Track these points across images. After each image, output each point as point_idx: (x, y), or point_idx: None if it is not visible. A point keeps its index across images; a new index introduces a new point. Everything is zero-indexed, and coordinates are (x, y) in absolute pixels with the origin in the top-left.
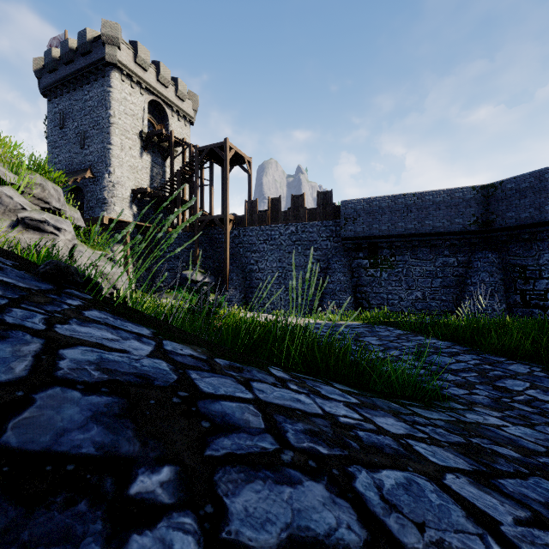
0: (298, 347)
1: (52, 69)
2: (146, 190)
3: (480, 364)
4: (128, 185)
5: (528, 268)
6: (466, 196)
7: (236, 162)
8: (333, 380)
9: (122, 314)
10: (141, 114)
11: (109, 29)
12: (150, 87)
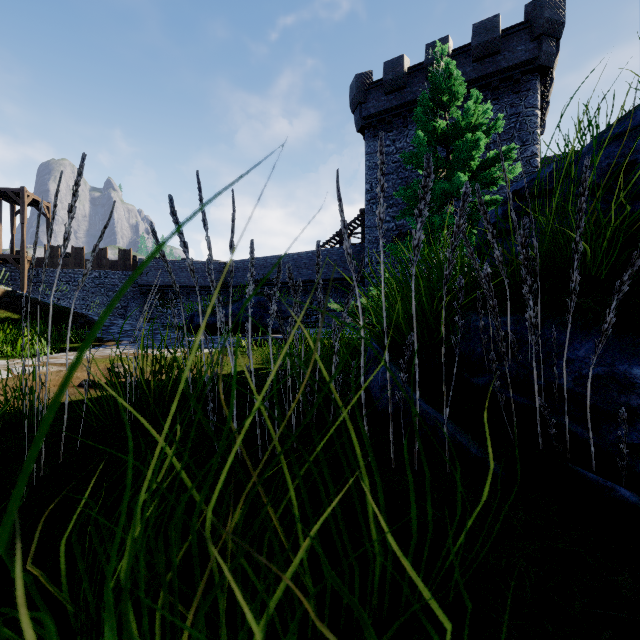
0: None
1: None
2: None
3: None
4: None
5: None
6: (215, 266)
7: (31, 204)
8: None
9: None
10: None
11: None
12: None
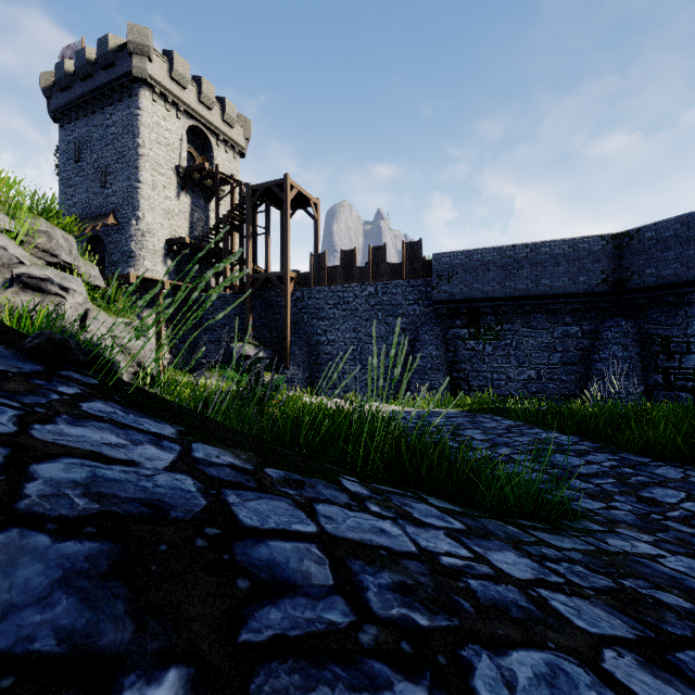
0: (380, 447)
1: (65, 87)
2: (184, 241)
3: (618, 466)
4: (161, 234)
5: (673, 340)
6: (592, 247)
7: (299, 205)
8: (426, 492)
9: (137, 405)
10: (179, 144)
11: (137, 35)
12: (190, 109)
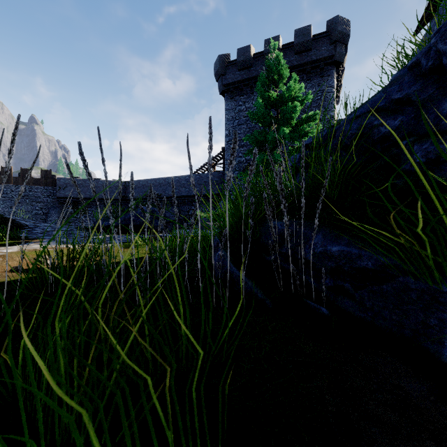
0: None
1: None
2: None
3: None
4: None
5: None
6: (118, 184)
7: None
8: None
9: None
10: None
11: None
12: None
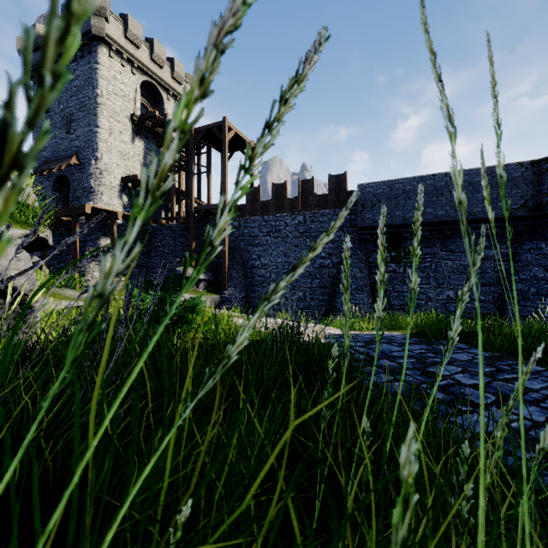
0: None
1: (37, 48)
2: (136, 178)
3: None
4: (117, 173)
5: None
6: (511, 174)
7: (236, 147)
8: None
9: None
10: (133, 96)
11: None
12: (143, 66)
